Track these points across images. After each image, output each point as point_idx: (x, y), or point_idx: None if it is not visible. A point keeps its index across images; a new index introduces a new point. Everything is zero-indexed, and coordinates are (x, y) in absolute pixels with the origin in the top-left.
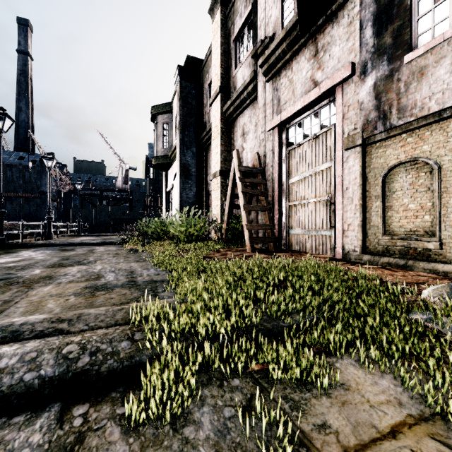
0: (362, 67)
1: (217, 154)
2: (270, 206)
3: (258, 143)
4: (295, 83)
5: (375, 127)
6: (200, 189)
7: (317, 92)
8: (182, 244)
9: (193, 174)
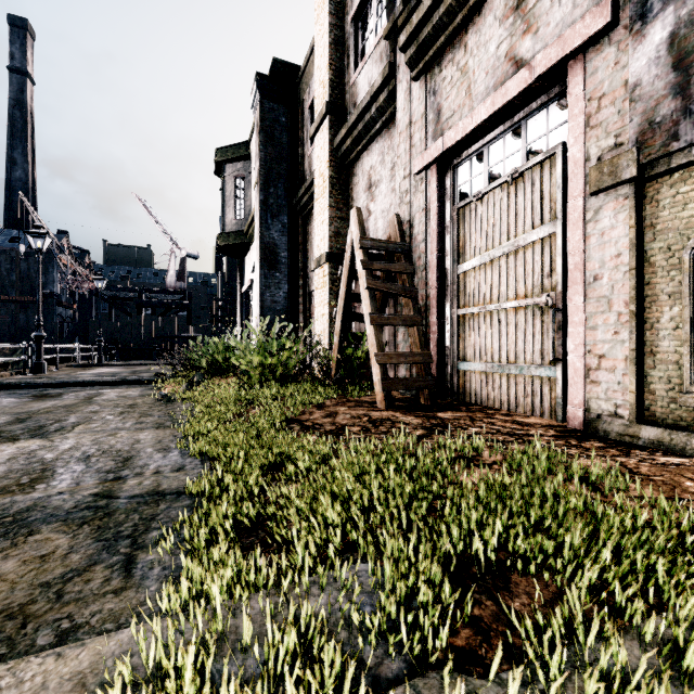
0: (637, 4)
1: (324, 224)
2: (421, 316)
3: (398, 199)
4: (473, 73)
5: (673, 135)
6: (296, 288)
7: (524, 78)
8: (255, 387)
9: (284, 261)
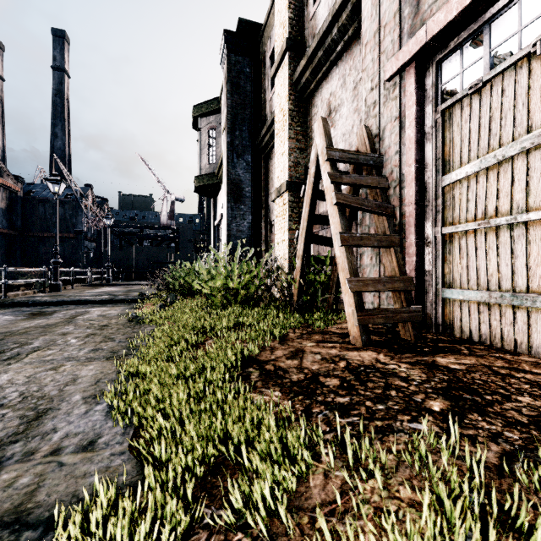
0: None
1: (284, 155)
2: (399, 236)
3: (364, 114)
4: None
5: None
6: (259, 219)
7: None
8: (216, 311)
9: (248, 195)
